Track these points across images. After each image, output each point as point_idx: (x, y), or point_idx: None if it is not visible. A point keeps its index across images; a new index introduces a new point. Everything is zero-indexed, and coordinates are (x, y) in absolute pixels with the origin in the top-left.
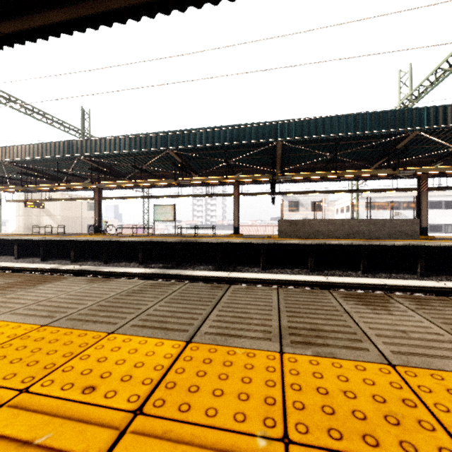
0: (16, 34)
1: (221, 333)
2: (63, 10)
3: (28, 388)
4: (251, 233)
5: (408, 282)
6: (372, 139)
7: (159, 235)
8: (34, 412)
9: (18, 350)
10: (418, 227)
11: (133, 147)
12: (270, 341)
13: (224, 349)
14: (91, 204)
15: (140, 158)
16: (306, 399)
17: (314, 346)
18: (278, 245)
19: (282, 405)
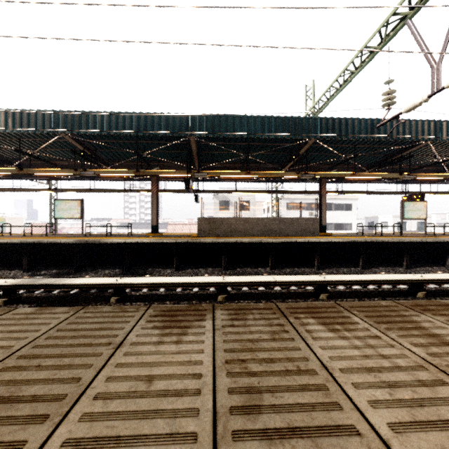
0: None
1: None
2: None
3: None
4: (184, 231)
5: (296, 277)
6: (280, 143)
7: (63, 235)
8: None
9: None
10: (318, 225)
11: (10, 126)
12: None
13: None
14: None
15: (28, 141)
16: None
17: None
18: (192, 244)
19: None
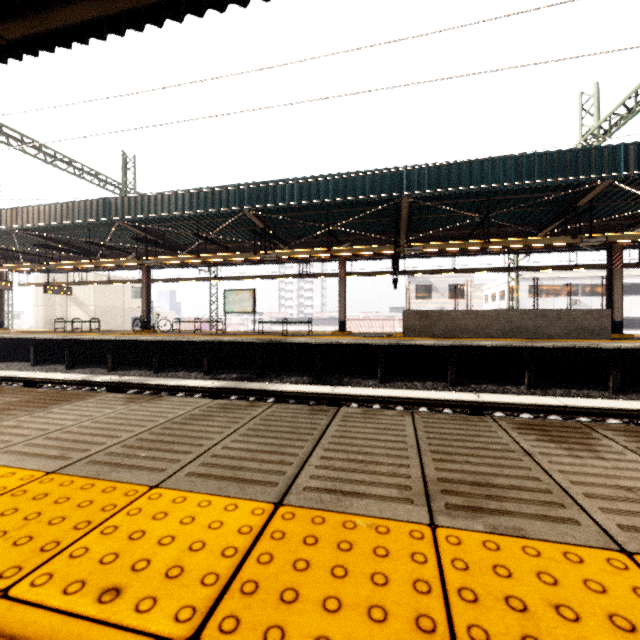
0: (26, 40)
1: (330, 489)
2: (93, 3)
3: (8, 590)
4: (363, 330)
5: (600, 402)
6: (541, 193)
7: (233, 333)
8: (10, 639)
9: (3, 516)
10: (609, 322)
11: (195, 208)
12: (411, 504)
13: (336, 518)
14: (137, 289)
15: (205, 223)
16: (490, 621)
17: (486, 514)
18: (404, 347)
19: (448, 632)
